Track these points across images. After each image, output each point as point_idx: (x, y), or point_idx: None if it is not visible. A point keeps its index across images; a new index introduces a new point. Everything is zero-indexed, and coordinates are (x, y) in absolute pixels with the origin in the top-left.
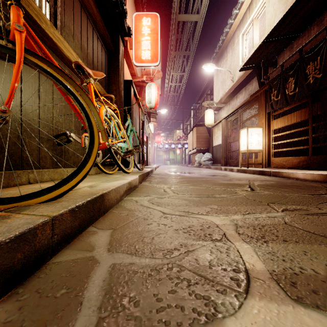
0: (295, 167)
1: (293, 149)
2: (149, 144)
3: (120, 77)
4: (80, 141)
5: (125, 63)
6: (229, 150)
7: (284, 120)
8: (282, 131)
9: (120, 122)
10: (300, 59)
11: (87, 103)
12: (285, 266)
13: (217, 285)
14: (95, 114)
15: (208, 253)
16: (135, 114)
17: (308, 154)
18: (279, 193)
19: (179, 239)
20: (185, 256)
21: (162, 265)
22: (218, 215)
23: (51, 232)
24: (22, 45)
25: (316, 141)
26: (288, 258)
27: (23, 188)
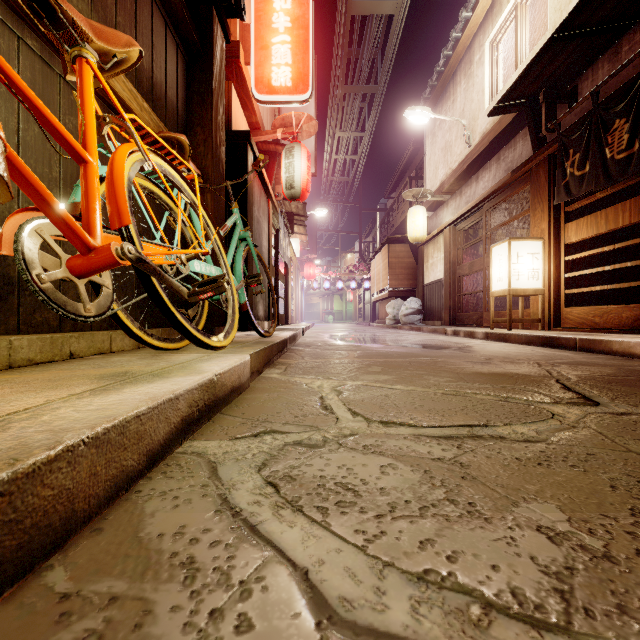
0: (627, 330)
1: (610, 289)
2: (292, 280)
3: (217, 112)
4: None
5: (234, 94)
6: (459, 293)
7: (597, 222)
8: (587, 247)
9: (198, 203)
10: None
11: None
12: None
13: None
14: None
15: None
16: (259, 211)
17: None
18: None
19: None
20: None
21: None
22: None
23: None
24: None
25: None
26: None
27: None
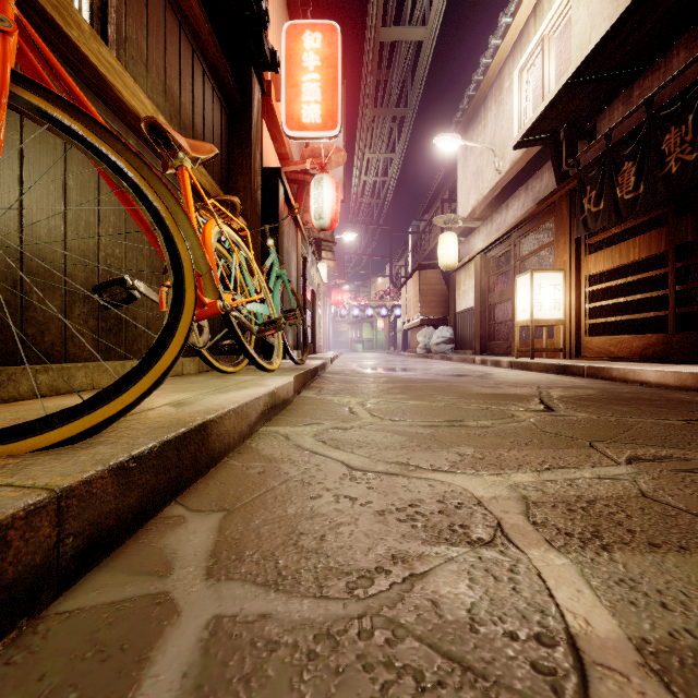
0: (636, 358)
1: (630, 319)
2: (319, 307)
3: (255, 160)
4: (157, 298)
5: (266, 130)
6: (490, 322)
7: (612, 256)
8: (608, 278)
9: (252, 257)
10: (649, 120)
11: (168, 209)
12: (672, 626)
13: (499, 692)
14: (188, 235)
15: (465, 583)
16: (288, 242)
17: (663, 329)
18: (612, 417)
19: (388, 540)
20: (406, 591)
21: (344, 623)
22: (479, 474)
23: (55, 530)
24: (7, 64)
25: (683, 300)
26: (675, 598)
27: (17, 409)
